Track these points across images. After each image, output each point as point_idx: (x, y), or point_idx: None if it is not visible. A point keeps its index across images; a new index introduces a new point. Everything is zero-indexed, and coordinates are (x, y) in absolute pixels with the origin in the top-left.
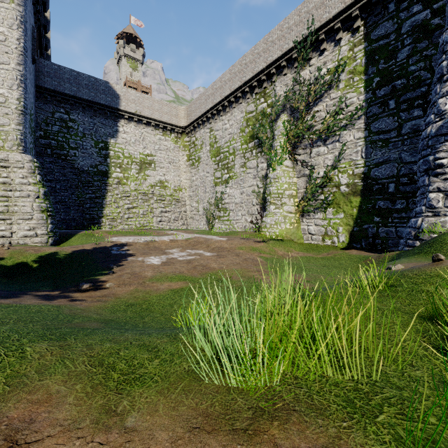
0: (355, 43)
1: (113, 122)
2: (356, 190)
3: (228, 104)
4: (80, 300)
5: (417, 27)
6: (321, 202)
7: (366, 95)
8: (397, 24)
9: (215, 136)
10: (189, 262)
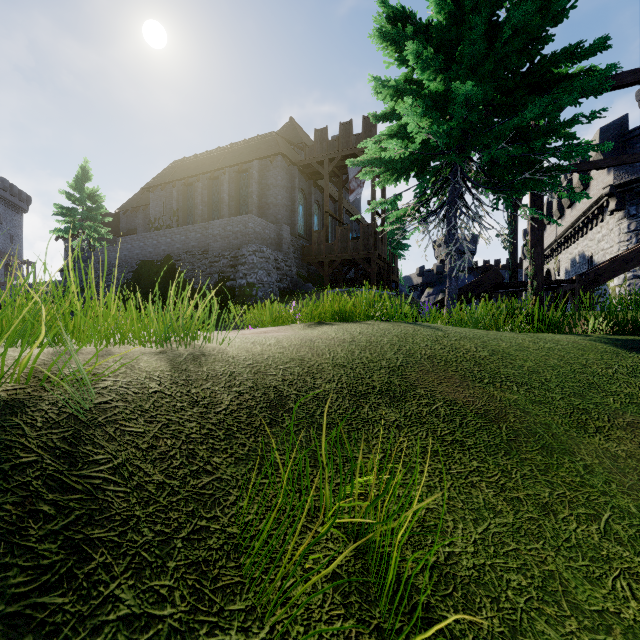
0: None
1: None
2: None
3: None
4: None
5: None
6: None
7: None
8: None
9: None
10: None
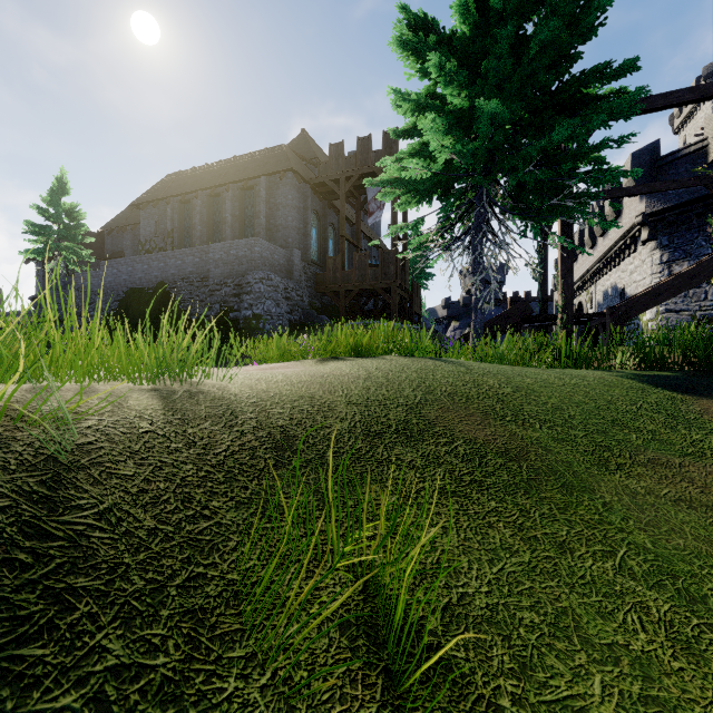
0: None
1: None
2: None
3: None
4: None
5: None
6: None
7: None
8: None
9: None
10: None
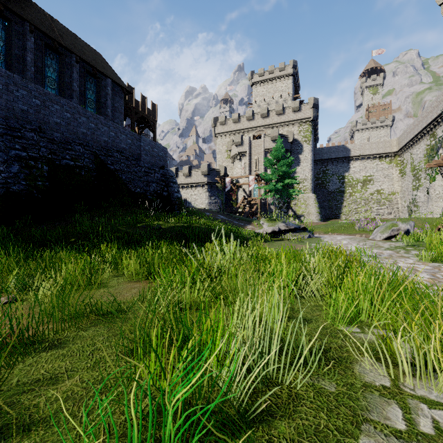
0: None
1: (346, 164)
2: None
3: (418, 139)
4: None
5: None
6: None
7: None
8: None
9: (412, 158)
10: None
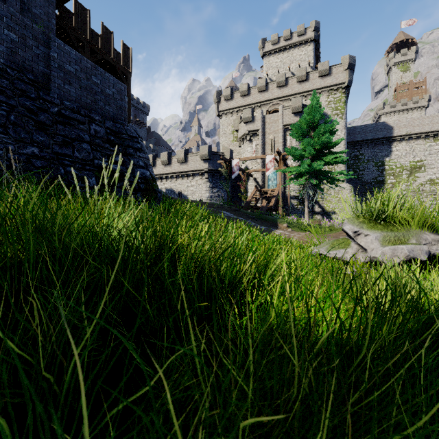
0: None
1: (387, 147)
2: None
3: None
4: None
5: None
6: None
7: None
8: None
9: None
10: None
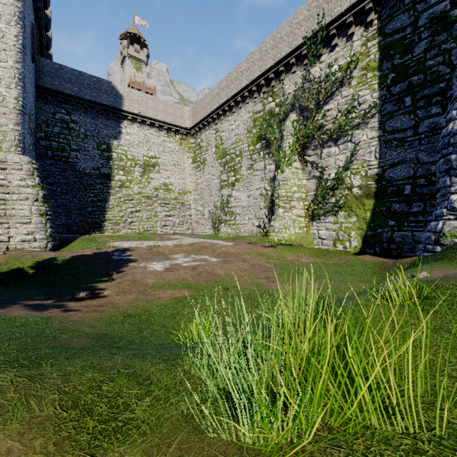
0: (368, 38)
1: (115, 123)
2: (370, 192)
3: (234, 104)
4: (75, 310)
5: (435, 19)
6: (332, 205)
7: (380, 92)
8: (413, 16)
9: (221, 137)
10: (193, 268)
